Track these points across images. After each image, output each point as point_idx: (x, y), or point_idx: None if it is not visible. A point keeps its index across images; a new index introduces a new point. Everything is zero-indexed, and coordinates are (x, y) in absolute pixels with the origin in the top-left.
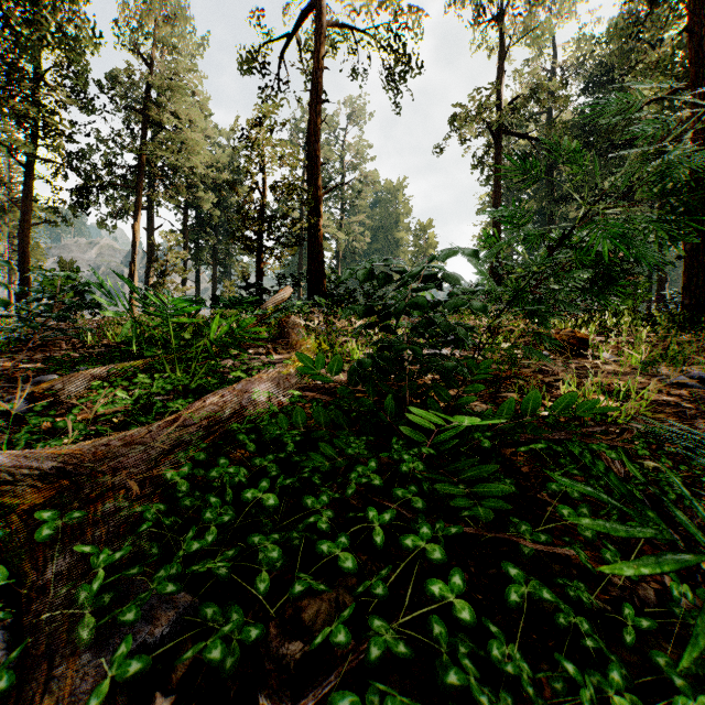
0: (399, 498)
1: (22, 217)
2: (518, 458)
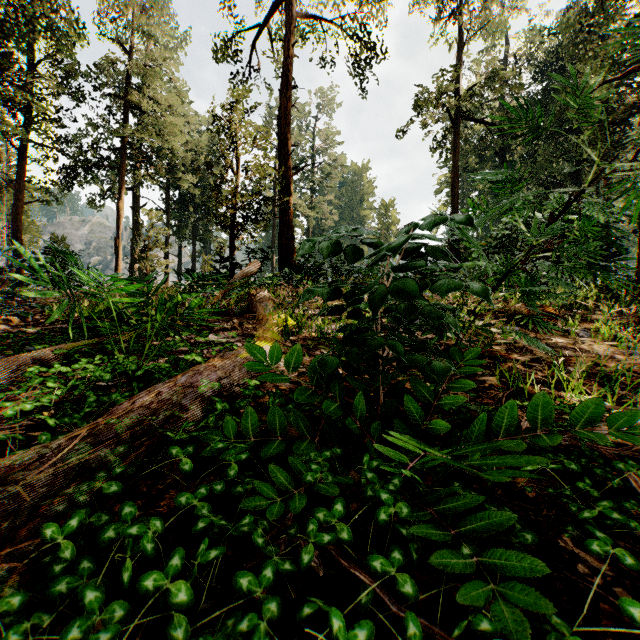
0: (377, 575)
1: (15, 196)
2: None
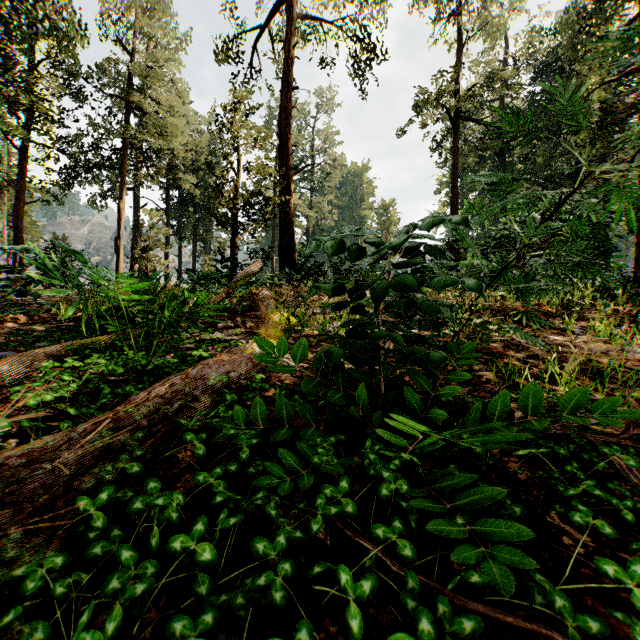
0: (379, 540)
1: (16, 196)
2: (510, 459)
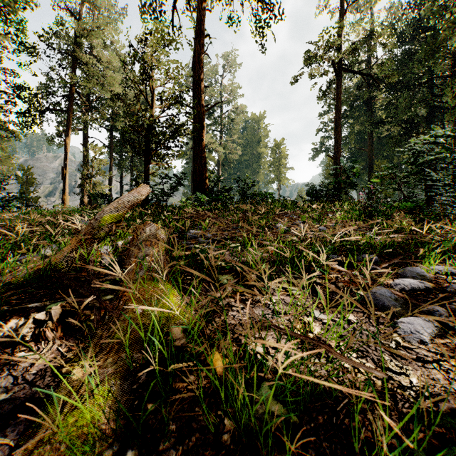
0: None
1: None
2: None
